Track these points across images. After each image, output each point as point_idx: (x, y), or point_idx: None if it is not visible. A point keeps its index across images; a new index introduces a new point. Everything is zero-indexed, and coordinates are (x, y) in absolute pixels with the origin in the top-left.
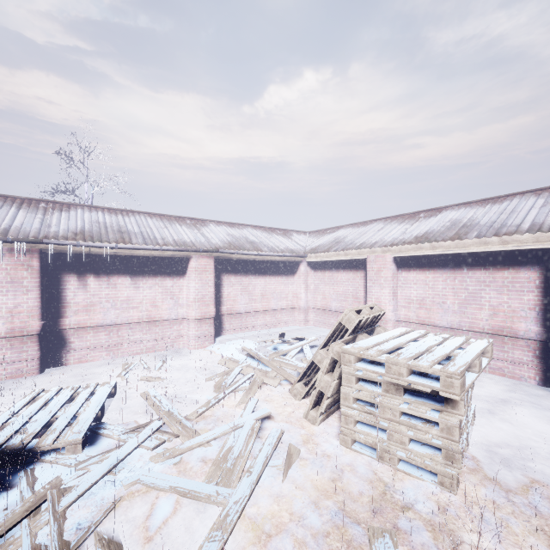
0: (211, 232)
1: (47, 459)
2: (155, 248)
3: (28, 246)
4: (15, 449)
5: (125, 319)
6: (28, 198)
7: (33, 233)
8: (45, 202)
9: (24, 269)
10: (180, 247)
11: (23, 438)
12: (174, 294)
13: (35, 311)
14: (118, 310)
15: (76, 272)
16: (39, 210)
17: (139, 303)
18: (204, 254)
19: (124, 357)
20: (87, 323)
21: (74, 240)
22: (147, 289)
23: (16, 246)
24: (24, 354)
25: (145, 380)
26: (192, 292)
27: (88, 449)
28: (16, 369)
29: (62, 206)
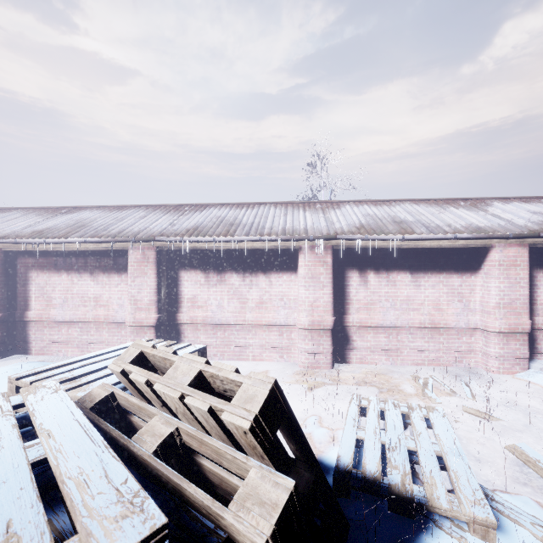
0: (504, 212)
1: (446, 530)
2: (446, 237)
3: (323, 243)
4: (404, 495)
5: (404, 321)
6: (307, 202)
7: (325, 230)
8: (318, 203)
9: (320, 265)
10: (479, 234)
11: (401, 478)
12: (463, 295)
13: (329, 306)
14: (397, 311)
15: (357, 268)
16: (318, 210)
17: (420, 305)
18: (510, 242)
19: (403, 365)
20: (367, 322)
21: (360, 234)
22: (429, 288)
23: (316, 243)
24: (320, 347)
25: (471, 413)
26: (494, 294)
27: (500, 540)
28: (315, 360)
29: (332, 205)
